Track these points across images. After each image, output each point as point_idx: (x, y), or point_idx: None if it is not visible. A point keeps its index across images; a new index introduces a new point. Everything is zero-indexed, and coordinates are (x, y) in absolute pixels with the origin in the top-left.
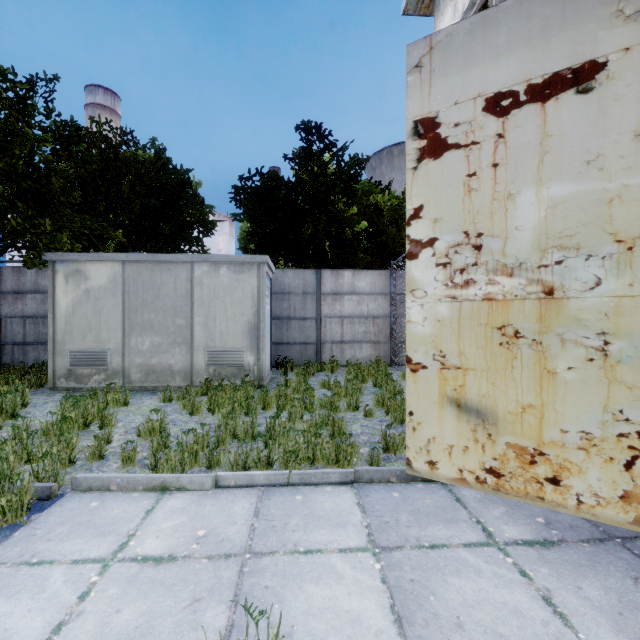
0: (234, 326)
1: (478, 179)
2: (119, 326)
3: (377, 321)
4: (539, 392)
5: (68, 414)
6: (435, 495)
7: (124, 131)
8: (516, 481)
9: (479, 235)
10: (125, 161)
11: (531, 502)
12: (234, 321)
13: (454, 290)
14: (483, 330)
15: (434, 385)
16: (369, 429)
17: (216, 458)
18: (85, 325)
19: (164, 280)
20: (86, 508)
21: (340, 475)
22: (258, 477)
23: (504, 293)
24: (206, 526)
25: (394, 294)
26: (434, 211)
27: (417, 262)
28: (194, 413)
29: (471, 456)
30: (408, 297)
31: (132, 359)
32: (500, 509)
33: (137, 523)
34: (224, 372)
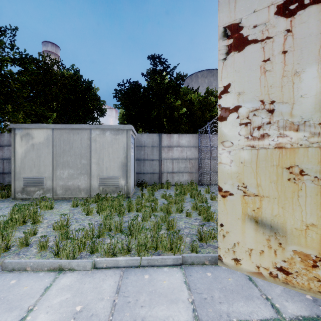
0: (113, 164)
1: (271, 63)
2: (50, 164)
3: (191, 161)
4: (320, 215)
5: (13, 216)
6: (235, 275)
7: (57, 60)
8: (301, 278)
9: (272, 102)
10: (54, 73)
11: (313, 295)
12: (113, 161)
13: (253, 141)
14: (275, 169)
15: (238, 206)
16: (189, 225)
17: (96, 247)
18: (31, 163)
19: (75, 139)
20: (6, 285)
21: (173, 260)
22: (121, 261)
23: (291, 143)
24: (82, 302)
25: (200, 147)
26: (238, 87)
27: (226, 122)
28: (89, 214)
29: (266, 257)
30: (219, 146)
31: (57, 182)
32: (279, 287)
33: (36, 299)
34: (108, 189)
